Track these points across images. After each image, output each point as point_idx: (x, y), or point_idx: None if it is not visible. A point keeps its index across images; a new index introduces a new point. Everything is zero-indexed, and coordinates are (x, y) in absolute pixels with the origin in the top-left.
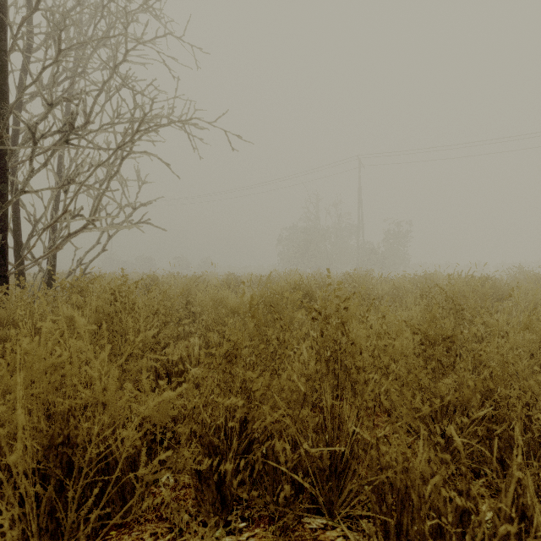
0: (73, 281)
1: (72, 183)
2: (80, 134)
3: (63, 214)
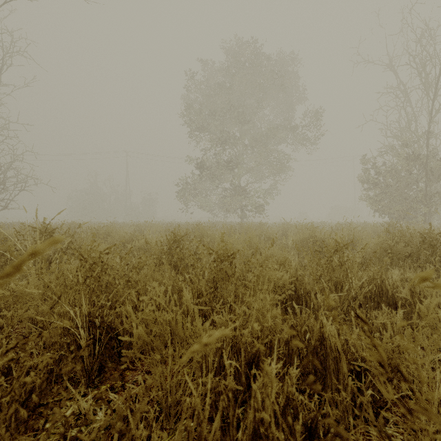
0: (17, 223)
1: (5, 199)
2: (1, 184)
3: (6, 207)
